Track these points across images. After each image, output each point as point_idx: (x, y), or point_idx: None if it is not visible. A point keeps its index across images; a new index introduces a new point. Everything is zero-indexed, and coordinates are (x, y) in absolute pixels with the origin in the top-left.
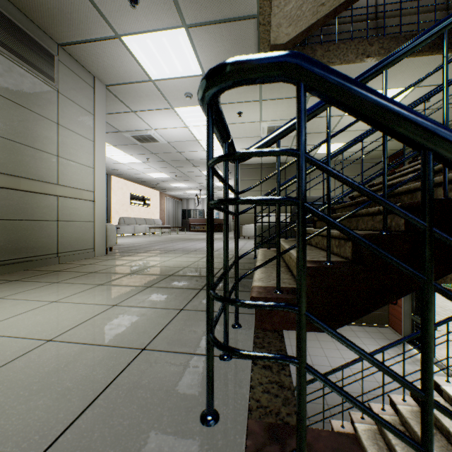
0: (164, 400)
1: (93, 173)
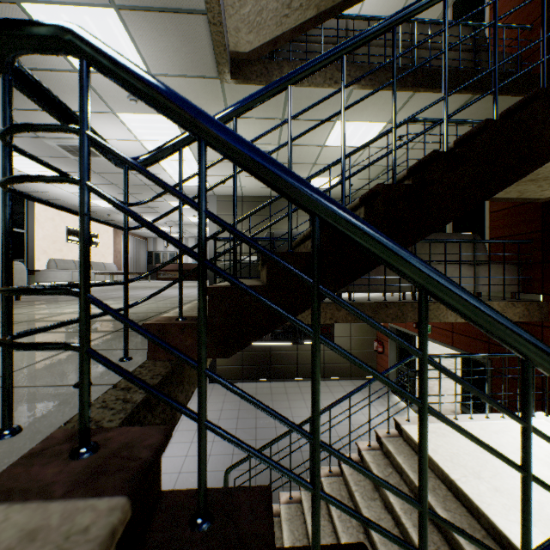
0: None
1: None
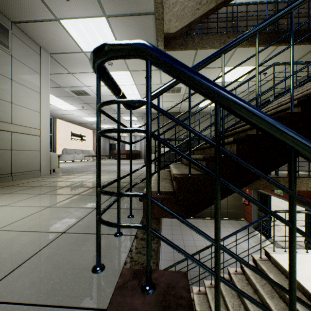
0: (70, 261)
1: (40, 116)
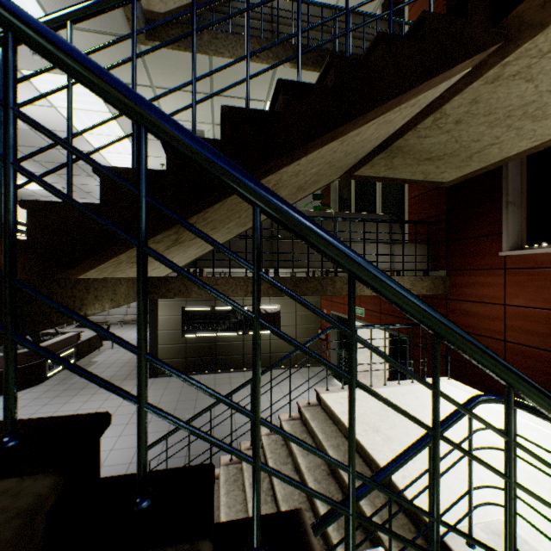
0: None
1: None
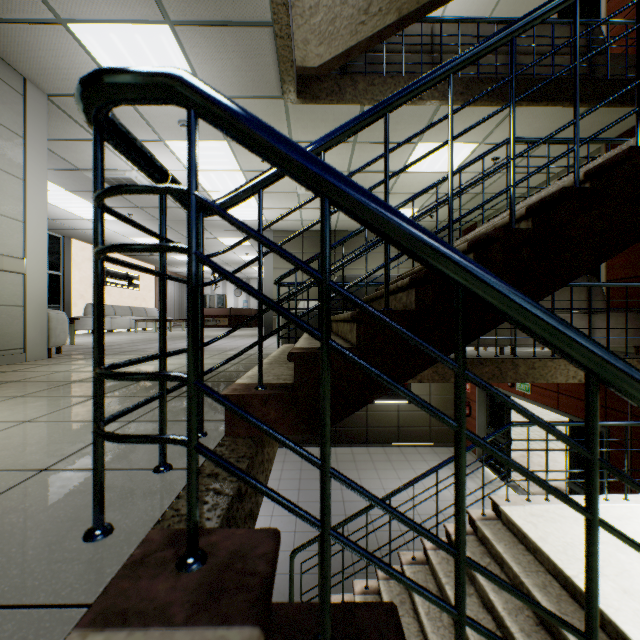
0: (42, 522)
1: (24, 230)
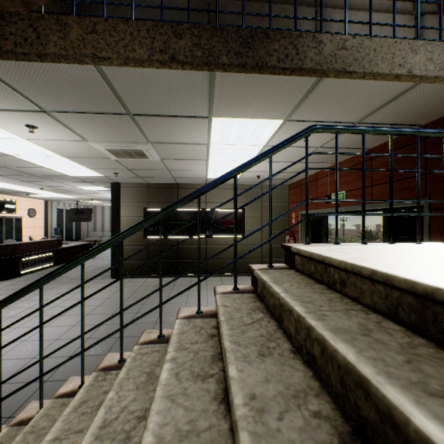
0: None
1: None
